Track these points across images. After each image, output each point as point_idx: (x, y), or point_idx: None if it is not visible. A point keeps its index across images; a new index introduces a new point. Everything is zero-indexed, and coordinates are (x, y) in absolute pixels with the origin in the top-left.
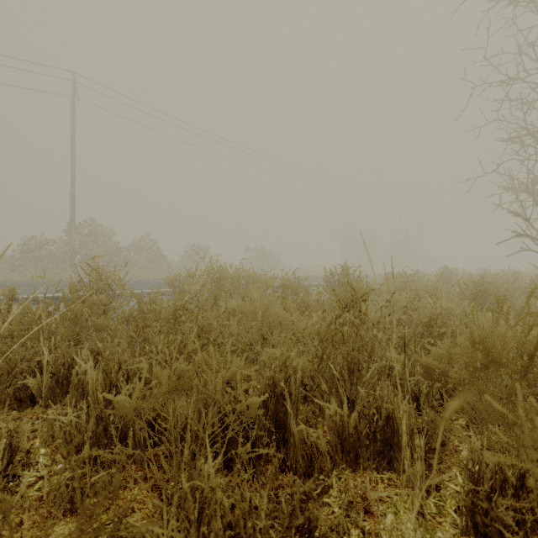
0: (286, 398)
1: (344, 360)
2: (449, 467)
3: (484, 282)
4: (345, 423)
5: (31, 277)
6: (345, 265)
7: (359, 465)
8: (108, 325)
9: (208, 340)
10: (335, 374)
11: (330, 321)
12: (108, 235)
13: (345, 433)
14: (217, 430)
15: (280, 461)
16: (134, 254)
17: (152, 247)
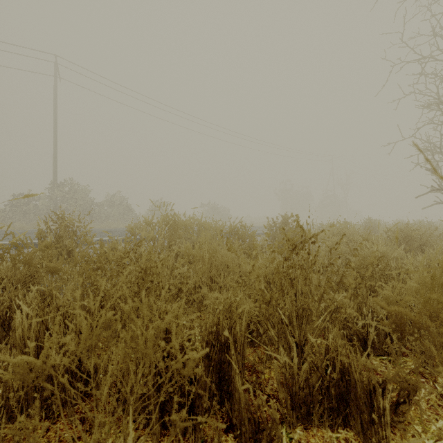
0: (231, 346)
1: (293, 304)
2: (409, 423)
3: (410, 229)
4: (296, 374)
5: (18, 227)
6: (285, 215)
7: (311, 421)
8: (60, 268)
9: (152, 283)
10: (284, 320)
11: (277, 263)
12: (85, 192)
13: (296, 385)
14: (151, 389)
15: (223, 422)
16: (107, 208)
17: (122, 202)
